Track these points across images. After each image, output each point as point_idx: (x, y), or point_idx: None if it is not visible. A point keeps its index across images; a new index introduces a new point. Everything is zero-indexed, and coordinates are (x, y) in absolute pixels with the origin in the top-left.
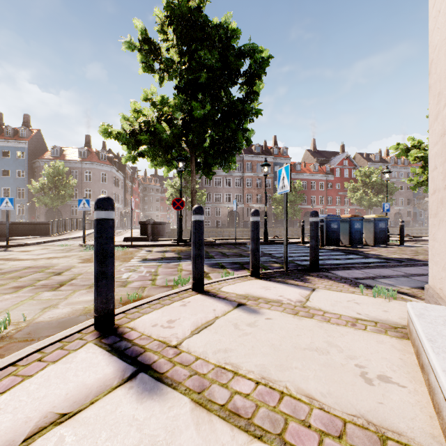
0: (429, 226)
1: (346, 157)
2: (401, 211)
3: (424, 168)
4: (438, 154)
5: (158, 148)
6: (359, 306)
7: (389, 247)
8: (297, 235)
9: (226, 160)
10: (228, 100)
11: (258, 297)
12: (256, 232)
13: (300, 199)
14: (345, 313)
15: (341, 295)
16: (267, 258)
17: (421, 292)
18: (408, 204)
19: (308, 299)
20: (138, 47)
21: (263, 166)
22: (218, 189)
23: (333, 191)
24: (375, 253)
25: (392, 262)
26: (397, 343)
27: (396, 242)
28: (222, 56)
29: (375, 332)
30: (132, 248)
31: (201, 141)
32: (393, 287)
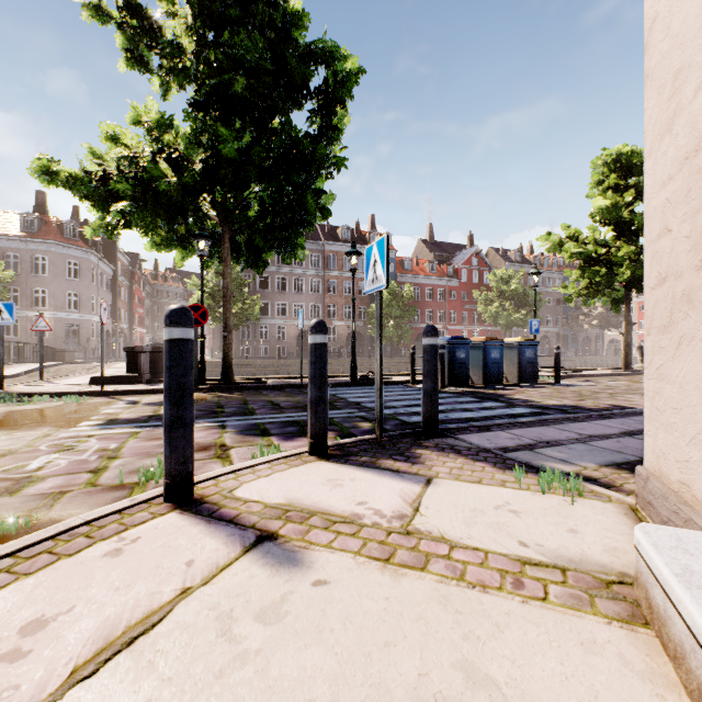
0: (646, 352)
1: (476, 253)
2: (549, 334)
3: (584, 271)
4: (676, 200)
5: (154, 210)
6: (520, 520)
7: (541, 388)
8: (405, 370)
9: (289, 243)
10: (287, 133)
11: (310, 512)
12: (321, 365)
13: (409, 314)
14: (496, 544)
15: (483, 493)
16: (351, 411)
17: (619, 475)
18: (557, 324)
19: (417, 508)
20: (116, 18)
21: (350, 255)
22: (282, 295)
23: (458, 303)
24: (524, 397)
25: (551, 413)
26: (630, 647)
27: (549, 380)
28: (276, 55)
29: (570, 607)
30: (100, 397)
31: (243, 205)
32: (569, 466)
